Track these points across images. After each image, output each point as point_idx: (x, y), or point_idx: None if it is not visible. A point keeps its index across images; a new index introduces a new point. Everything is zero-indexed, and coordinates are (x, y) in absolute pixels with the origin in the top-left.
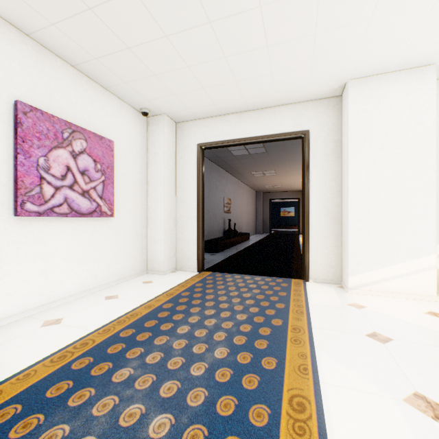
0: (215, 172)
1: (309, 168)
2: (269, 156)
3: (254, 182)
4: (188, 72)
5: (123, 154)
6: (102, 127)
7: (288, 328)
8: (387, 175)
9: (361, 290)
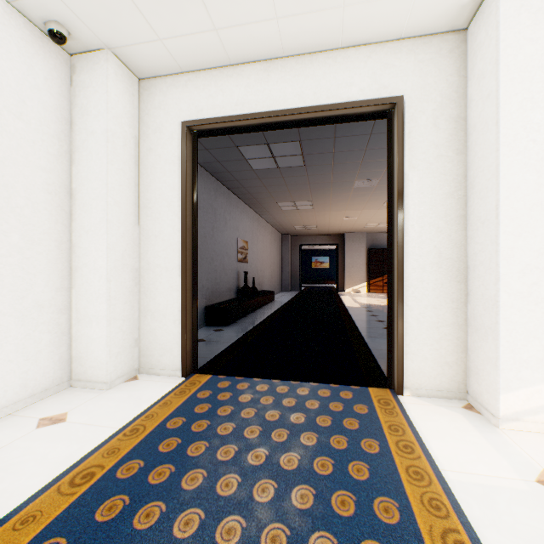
0: (224, 198)
1: (403, 171)
2: (307, 173)
3: (281, 219)
4: None
5: None
6: None
7: None
8: None
9: (528, 422)
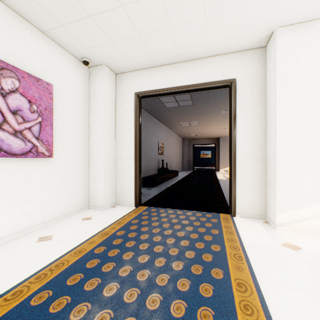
0: (151, 121)
1: (235, 113)
2: (195, 108)
3: (182, 130)
4: (123, 13)
5: (63, 98)
6: (40, 69)
7: (232, 285)
8: (314, 117)
9: (289, 227)
